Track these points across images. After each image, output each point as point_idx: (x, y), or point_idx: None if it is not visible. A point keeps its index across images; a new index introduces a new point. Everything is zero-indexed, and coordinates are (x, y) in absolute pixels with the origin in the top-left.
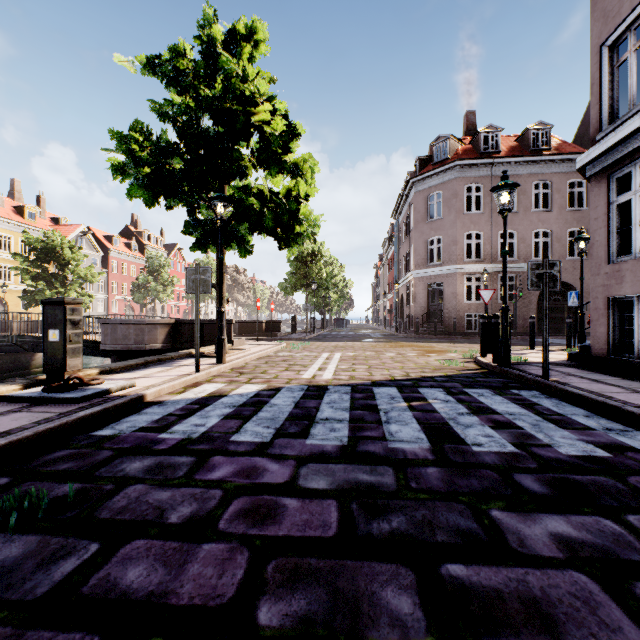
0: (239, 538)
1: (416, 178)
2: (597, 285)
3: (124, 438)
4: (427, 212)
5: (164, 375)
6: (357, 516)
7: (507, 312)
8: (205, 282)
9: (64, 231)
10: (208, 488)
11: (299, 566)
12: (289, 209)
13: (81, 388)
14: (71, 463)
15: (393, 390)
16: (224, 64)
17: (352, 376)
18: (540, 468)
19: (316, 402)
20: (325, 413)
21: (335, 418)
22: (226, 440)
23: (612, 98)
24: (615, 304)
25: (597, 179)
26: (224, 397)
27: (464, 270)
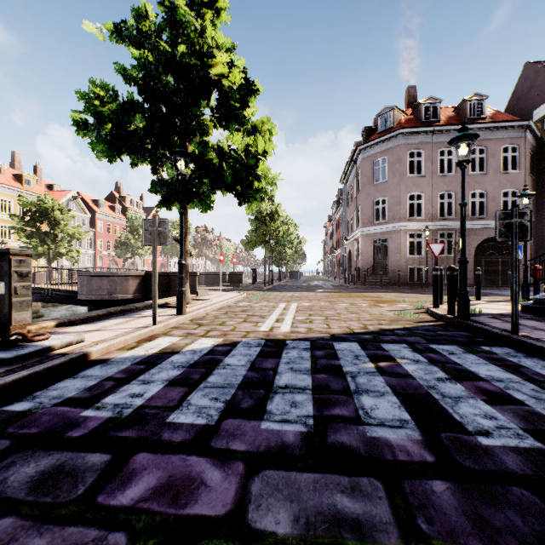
0: None
1: (363, 146)
2: None
3: (38, 417)
4: (373, 176)
5: (120, 328)
6: None
7: (466, 264)
8: (162, 234)
9: (57, 196)
10: (108, 529)
11: None
12: (247, 164)
13: (21, 345)
14: None
15: (355, 346)
16: (182, 17)
17: (310, 328)
18: None
19: (274, 362)
20: (284, 378)
21: (296, 385)
22: (161, 421)
23: None
24: None
25: None
26: (175, 354)
27: (407, 227)
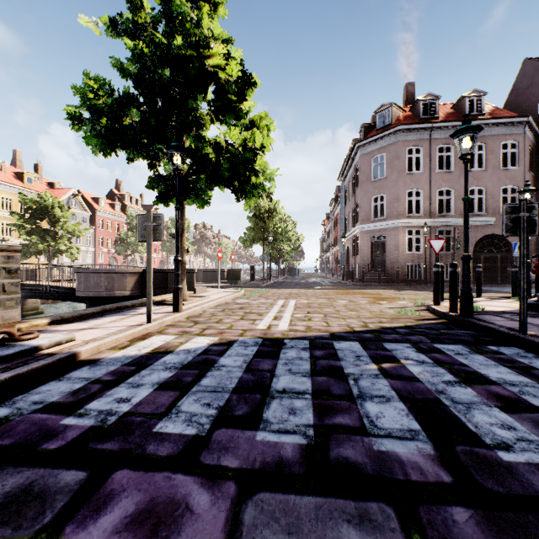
0: None
1: (361, 142)
2: None
3: (14, 425)
4: (371, 173)
5: (114, 326)
6: None
7: (469, 260)
8: (157, 229)
9: (58, 194)
10: None
11: None
12: (245, 159)
13: (7, 345)
14: None
15: (356, 345)
16: (177, 7)
17: (309, 327)
18: None
19: (271, 362)
20: (282, 380)
21: (294, 389)
22: (147, 431)
23: None
24: None
25: None
26: (169, 354)
27: (405, 224)
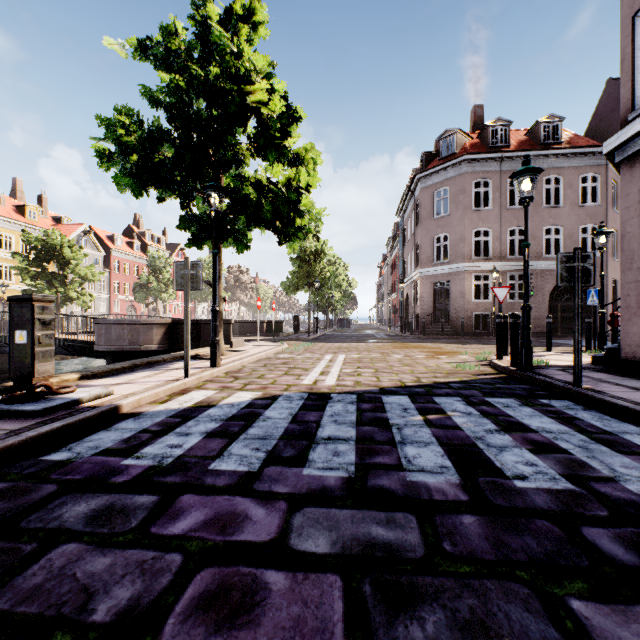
0: None
1: (422, 174)
2: (628, 281)
3: (79, 465)
4: (433, 209)
5: (149, 381)
6: (372, 609)
7: (529, 311)
8: (195, 278)
9: (66, 230)
10: (164, 551)
11: None
12: (289, 199)
13: (47, 398)
14: None
15: (405, 399)
16: (217, 38)
17: (357, 382)
18: (614, 517)
19: (317, 415)
20: (327, 430)
21: (339, 437)
22: (203, 469)
23: None
24: None
25: (628, 164)
26: (212, 408)
27: (472, 268)
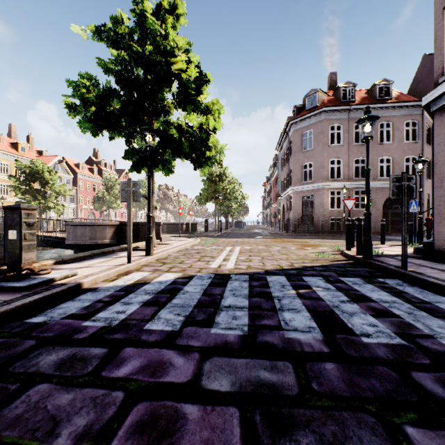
0: None
1: (294, 120)
2: (439, 195)
3: (51, 326)
4: (302, 145)
5: (103, 265)
6: (261, 434)
7: (369, 216)
8: (135, 193)
9: (46, 160)
10: (111, 389)
11: None
12: (201, 138)
13: (31, 277)
14: None
15: (282, 278)
16: (150, 25)
17: (249, 266)
18: (434, 364)
19: (221, 289)
20: (228, 300)
21: (236, 305)
22: (140, 328)
23: None
24: None
25: (439, 113)
26: (147, 284)
27: (329, 186)
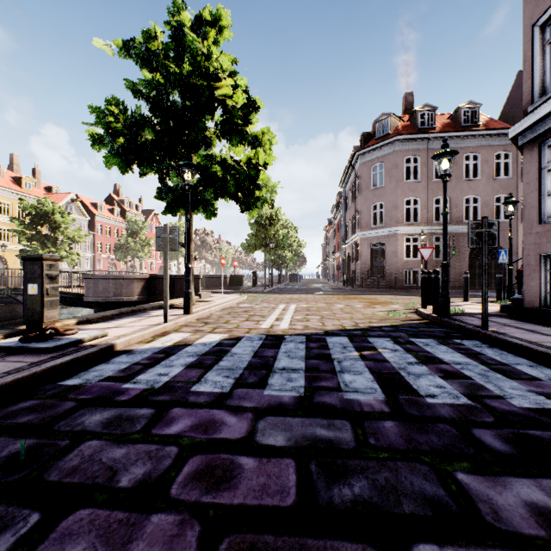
0: (191, 507)
1: (361, 151)
2: (529, 243)
3: (89, 388)
4: (371, 181)
5: (135, 325)
6: (316, 479)
7: (447, 268)
8: (173, 241)
9: (56, 198)
10: (164, 444)
11: (255, 546)
12: (249, 175)
13: (56, 338)
14: (32, 415)
15: (344, 339)
16: (190, 43)
17: (306, 326)
18: (497, 422)
19: (274, 351)
20: (282, 362)
21: (291, 367)
22: (187, 390)
23: (543, 73)
24: (546, 260)
25: (529, 147)
26: (188, 346)
27: (403, 231)
